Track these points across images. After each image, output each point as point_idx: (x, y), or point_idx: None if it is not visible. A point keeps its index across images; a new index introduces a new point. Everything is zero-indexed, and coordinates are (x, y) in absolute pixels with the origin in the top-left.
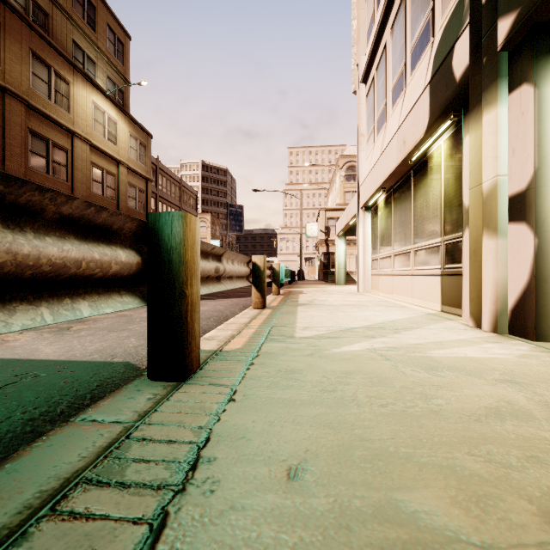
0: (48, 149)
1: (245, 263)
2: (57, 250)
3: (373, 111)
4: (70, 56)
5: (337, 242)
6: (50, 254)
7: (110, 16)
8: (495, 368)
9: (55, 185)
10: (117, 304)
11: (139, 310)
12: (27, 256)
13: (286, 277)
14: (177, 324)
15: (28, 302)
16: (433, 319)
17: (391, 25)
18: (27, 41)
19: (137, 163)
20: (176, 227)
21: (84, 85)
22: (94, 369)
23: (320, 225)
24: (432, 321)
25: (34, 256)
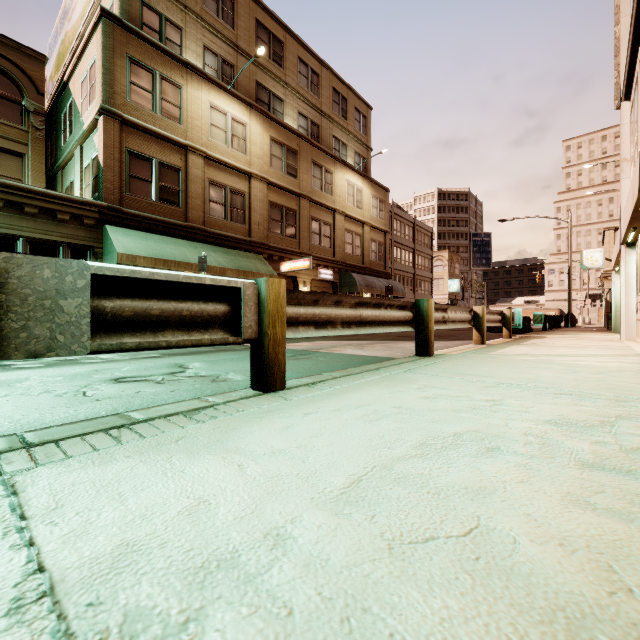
0: (320, 228)
1: (467, 312)
2: (397, 314)
3: (632, 137)
4: (331, 149)
5: (614, 278)
6: (397, 315)
7: (356, 99)
8: (580, 365)
9: (324, 253)
10: (407, 329)
11: (392, 344)
12: (394, 316)
13: (536, 322)
14: (425, 337)
15: (393, 326)
16: (625, 355)
17: (639, 59)
18: (310, 155)
19: (377, 220)
20: (425, 304)
21: (341, 169)
22: (389, 358)
23: (605, 251)
24: (617, 356)
25: (395, 316)
